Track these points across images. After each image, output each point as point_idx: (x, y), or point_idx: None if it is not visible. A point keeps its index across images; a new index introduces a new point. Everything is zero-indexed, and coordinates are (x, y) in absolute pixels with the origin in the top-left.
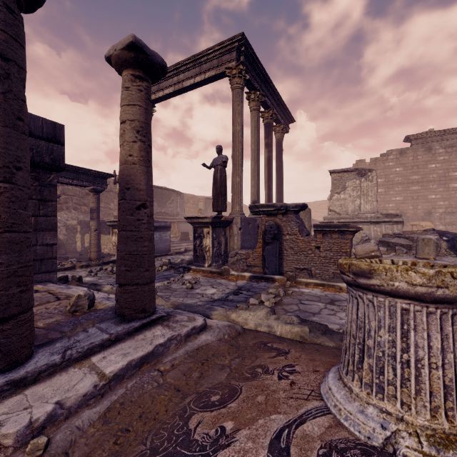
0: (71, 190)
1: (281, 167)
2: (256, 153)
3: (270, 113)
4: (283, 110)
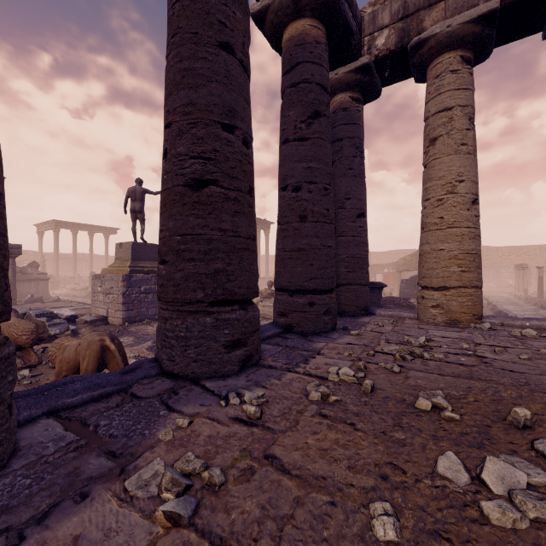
0: (23, 261)
1: (107, 252)
2: (74, 252)
3: (89, 233)
4: (106, 227)
